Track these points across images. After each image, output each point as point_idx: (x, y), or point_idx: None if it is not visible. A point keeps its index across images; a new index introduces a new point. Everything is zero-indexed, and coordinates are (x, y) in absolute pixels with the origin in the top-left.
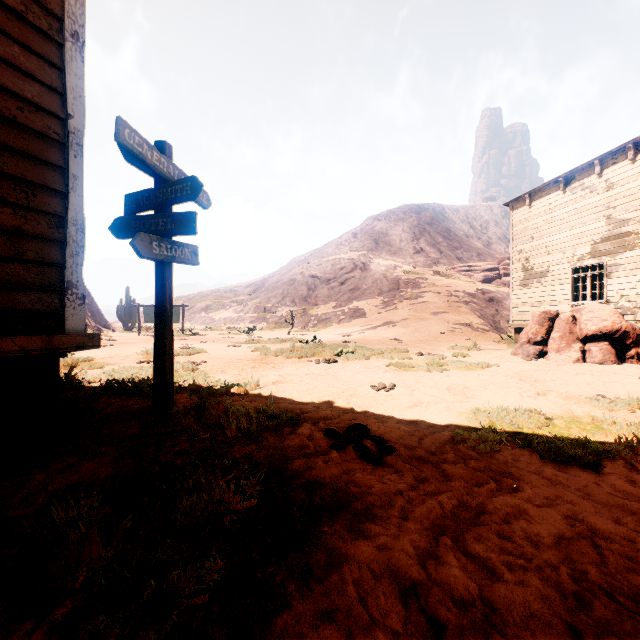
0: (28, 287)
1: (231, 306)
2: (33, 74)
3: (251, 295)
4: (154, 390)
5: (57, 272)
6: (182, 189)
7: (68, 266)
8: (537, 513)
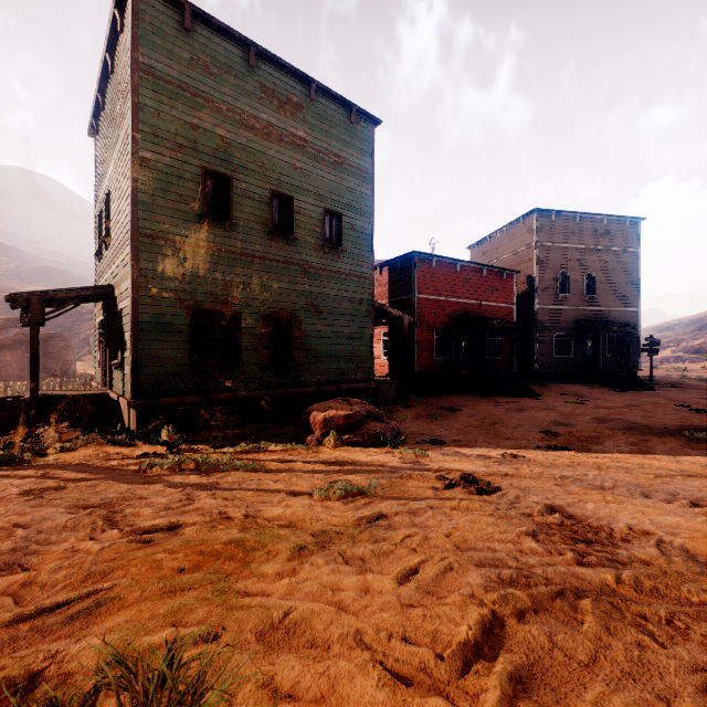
0: (635, 363)
1: (668, 346)
2: (635, 337)
3: (693, 334)
4: (649, 379)
5: (637, 361)
6: (655, 345)
7: (639, 360)
8: (706, 389)
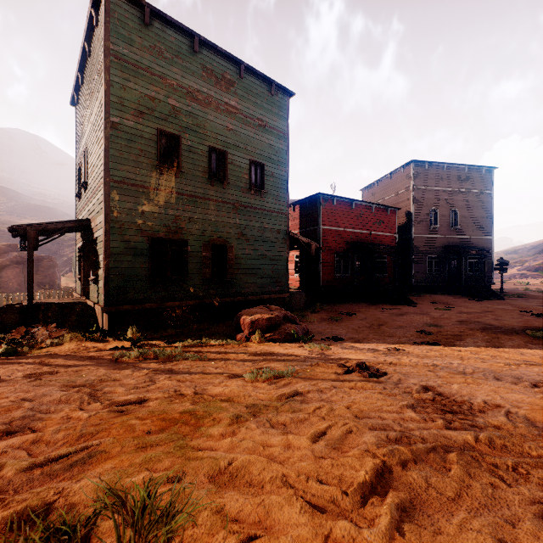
0: (489, 278)
1: (514, 266)
2: (489, 259)
3: (534, 257)
4: (500, 291)
5: (491, 277)
6: (505, 265)
7: (492, 276)
8: None
